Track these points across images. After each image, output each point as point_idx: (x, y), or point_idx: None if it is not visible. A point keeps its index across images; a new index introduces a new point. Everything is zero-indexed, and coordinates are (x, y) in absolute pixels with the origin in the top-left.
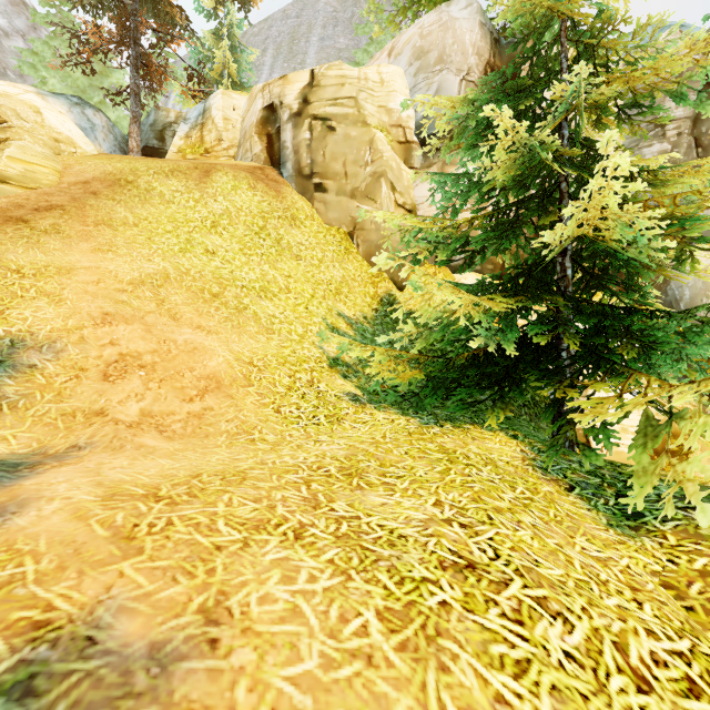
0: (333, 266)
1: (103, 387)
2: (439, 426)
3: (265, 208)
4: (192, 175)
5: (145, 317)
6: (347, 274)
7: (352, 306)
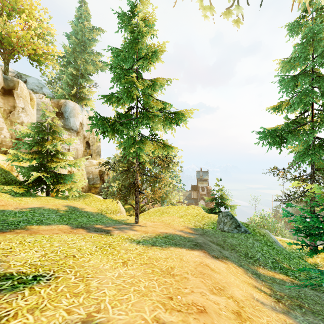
0: None
1: None
2: (37, 197)
3: None
4: None
5: None
6: None
7: None
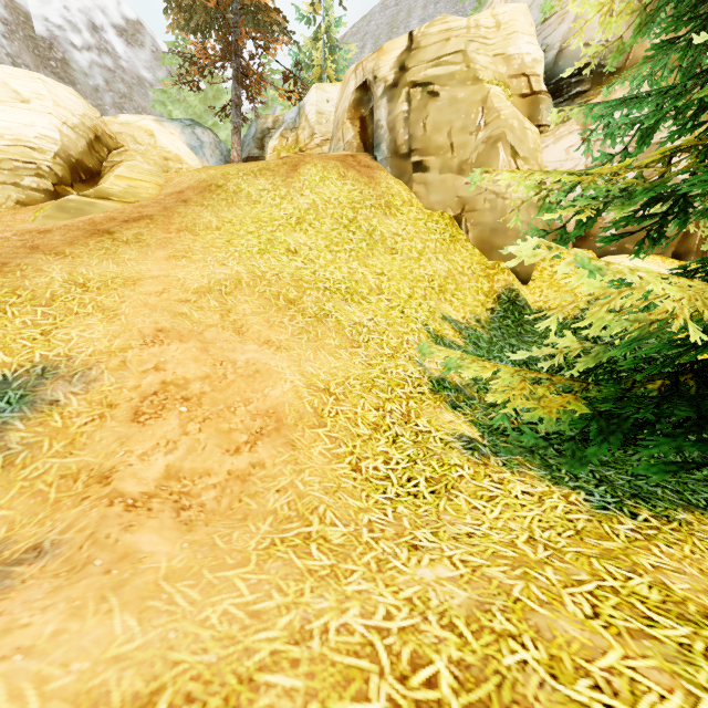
0: (435, 259)
1: (129, 431)
2: (629, 515)
3: (356, 197)
4: (279, 171)
5: (205, 332)
6: (454, 267)
7: (460, 307)
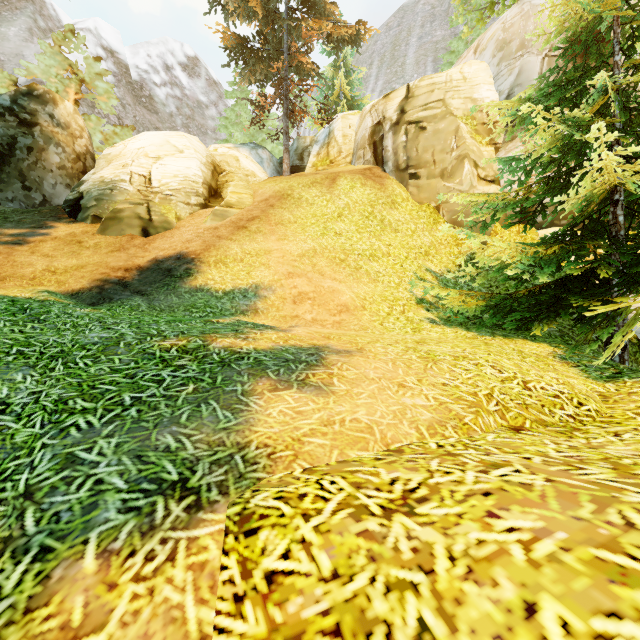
0: (423, 235)
1: (294, 307)
2: (492, 337)
3: (372, 198)
4: (324, 184)
5: (307, 274)
6: (435, 240)
7: (438, 264)
